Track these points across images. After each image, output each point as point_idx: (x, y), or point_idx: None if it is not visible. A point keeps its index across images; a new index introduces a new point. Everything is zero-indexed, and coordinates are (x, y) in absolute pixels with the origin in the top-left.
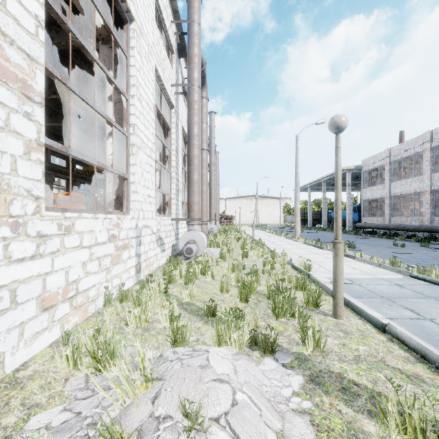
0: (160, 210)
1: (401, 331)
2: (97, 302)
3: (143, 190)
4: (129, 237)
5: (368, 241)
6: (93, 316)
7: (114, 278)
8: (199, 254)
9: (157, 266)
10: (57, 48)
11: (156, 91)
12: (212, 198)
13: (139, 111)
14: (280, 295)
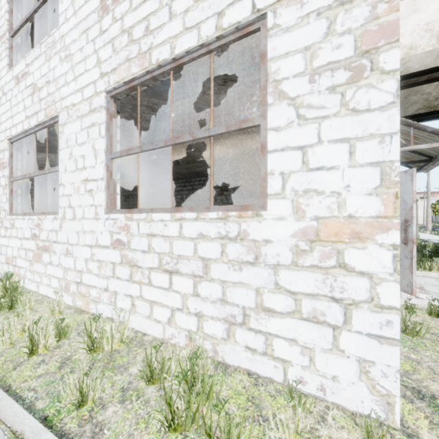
0: None
1: (428, 240)
2: None
3: None
4: None
5: None
6: None
7: None
8: None
9: None
10: None
11: None
12: None
13: None
14: None
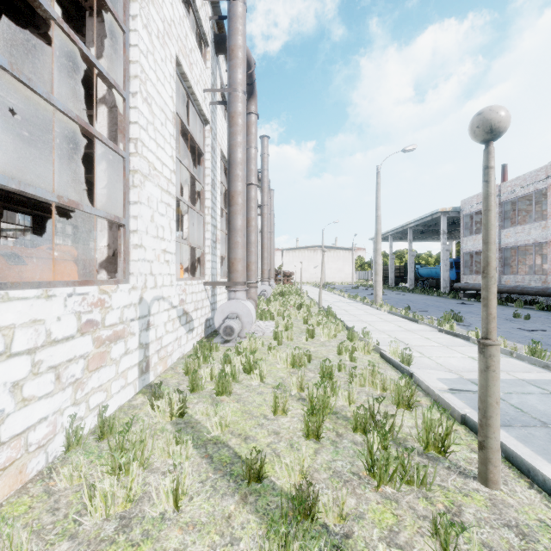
0: (190, 270)
1: None
2: (50, 448)
3: (154, 242)
4: (127, 320)
5: (474, 308)
6: (37, 479)
7: (92, 393)
8: (244, 334)
9: (180, 355)
10: (45, 40)
11: (182, 100)
12: (265, 250)
13: (146, 119)
14: (376, 430)
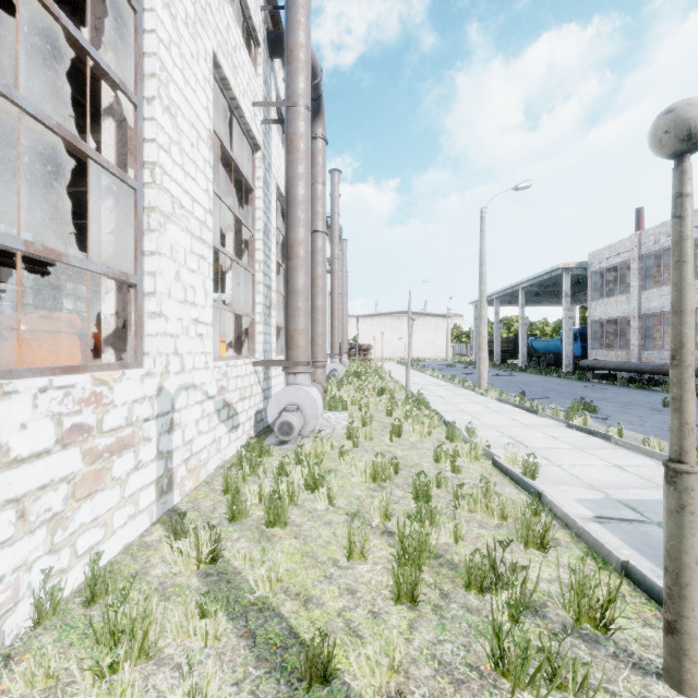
0: (236, 345)
1: None
2: (8, 623)
3: (181, 309)
4: (138, 420)
5: (608, 394)
6: None
7: (81, 532)
8: (308, 432)
9: (219, 463)
10: (42, 40)
11: (225, 117)
12: (336, 318)
13: (168, 136)
14: (502, 592)
